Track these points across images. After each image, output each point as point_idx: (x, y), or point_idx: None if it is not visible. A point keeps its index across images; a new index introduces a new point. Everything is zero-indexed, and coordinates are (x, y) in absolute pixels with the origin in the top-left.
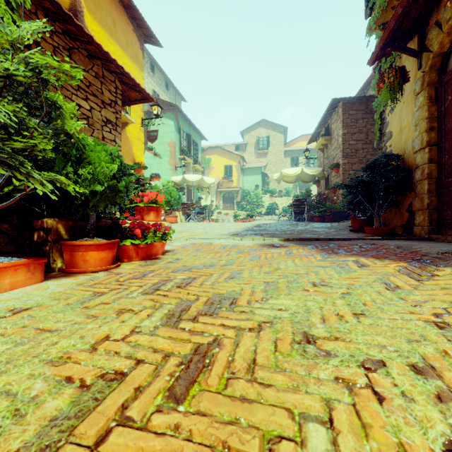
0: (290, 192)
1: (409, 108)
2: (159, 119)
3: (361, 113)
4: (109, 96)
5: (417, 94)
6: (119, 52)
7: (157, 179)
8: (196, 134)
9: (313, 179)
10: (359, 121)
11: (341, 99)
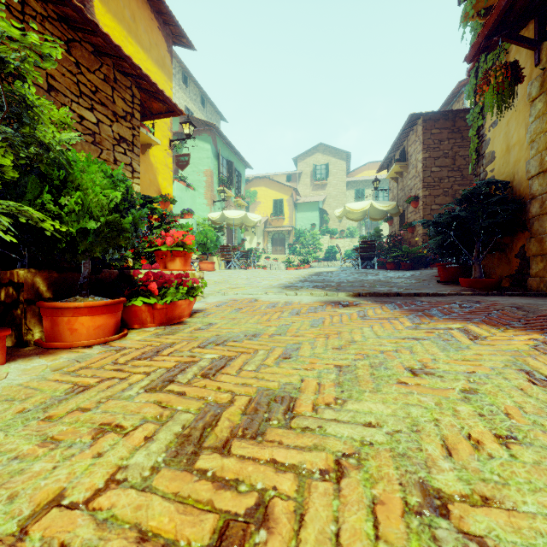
0: (354, 232)
1: (520, 119)
2: (193, 141)
3: (447, 132)
4: (123, 106)
5: (532, 100)
6: (140, 55)
7: (190, 215)
8: (239, 161)
9: (385, 215)
10: (443, 143)
11: (421, 114)
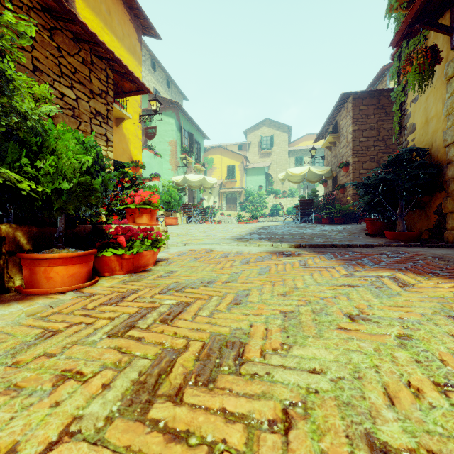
0: (294, 193)
1: (438, 95)
2: (160, 117)
3: (373, 108)
4: (98, 85)
5: (449, 79)
6: (114, 43)
7: (157, 178)
8: (198, 133)
9: (320, 178)
10: (370, 117)
11: (351, 93)
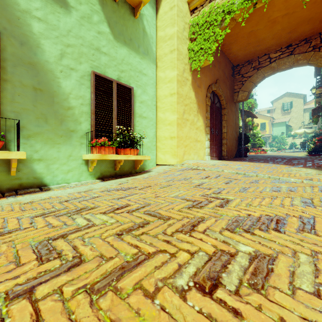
0: (308, 134)
1: None
2: None
3: None
4: None
5: None
6: None
7: None
8: None
9: (313, 132)
10: None
11: None
